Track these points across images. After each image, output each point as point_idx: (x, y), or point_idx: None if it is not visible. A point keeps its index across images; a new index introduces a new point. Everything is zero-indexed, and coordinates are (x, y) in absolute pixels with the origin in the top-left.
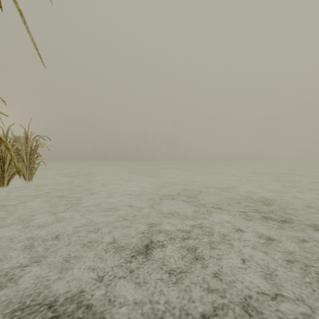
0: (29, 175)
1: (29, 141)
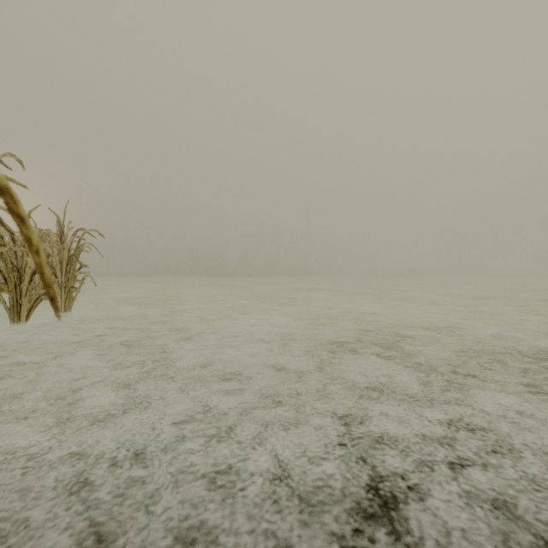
0: (65, 301)
1: (66, 240)
